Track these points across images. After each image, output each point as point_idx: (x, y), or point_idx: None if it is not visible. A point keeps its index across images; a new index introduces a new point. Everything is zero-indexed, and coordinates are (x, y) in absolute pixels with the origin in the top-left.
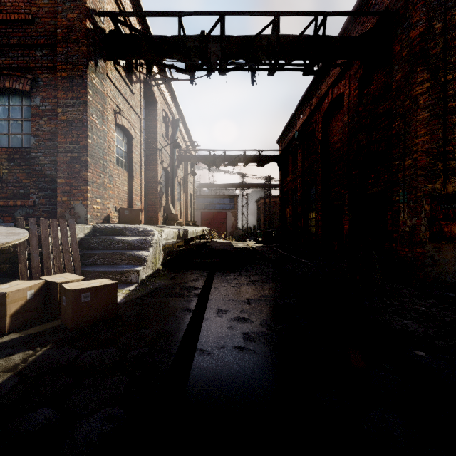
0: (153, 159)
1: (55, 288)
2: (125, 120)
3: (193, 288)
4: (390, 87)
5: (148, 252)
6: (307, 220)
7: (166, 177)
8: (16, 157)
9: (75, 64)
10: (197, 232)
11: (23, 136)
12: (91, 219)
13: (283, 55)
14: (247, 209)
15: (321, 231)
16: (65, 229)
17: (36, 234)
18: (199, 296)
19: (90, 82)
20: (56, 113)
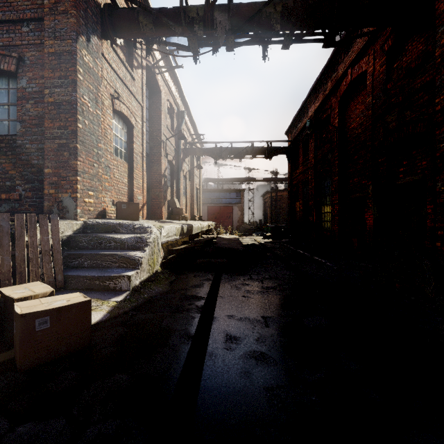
0: (157, 151)
1: (11, 305)
2: (125, 106)
3: (195, 298)
4: (432, 55)
5: (143, 253)
6: (320, 214)
7: (171, 170)
8: (2, 145)
9: (63, 38)
10: (202, 227)
11: (9, 122)
12: (82, 214)
13: (301, 23)
14: (253, 204)
15: (338, 227)
16: (46, 225)
17: (9, 233)
18: (202, 311)
19: (80, 59)
20: (44, 95)
